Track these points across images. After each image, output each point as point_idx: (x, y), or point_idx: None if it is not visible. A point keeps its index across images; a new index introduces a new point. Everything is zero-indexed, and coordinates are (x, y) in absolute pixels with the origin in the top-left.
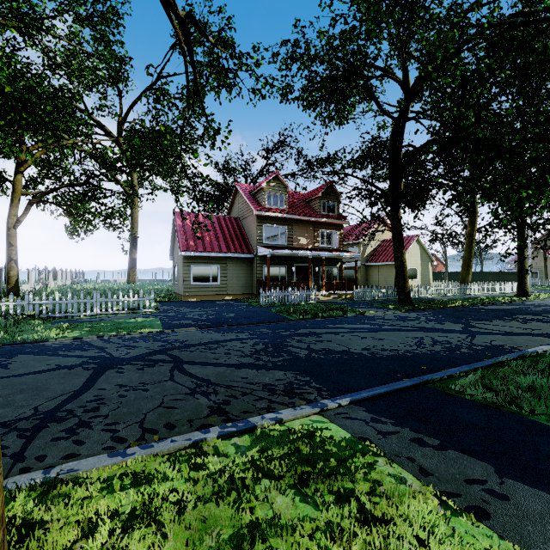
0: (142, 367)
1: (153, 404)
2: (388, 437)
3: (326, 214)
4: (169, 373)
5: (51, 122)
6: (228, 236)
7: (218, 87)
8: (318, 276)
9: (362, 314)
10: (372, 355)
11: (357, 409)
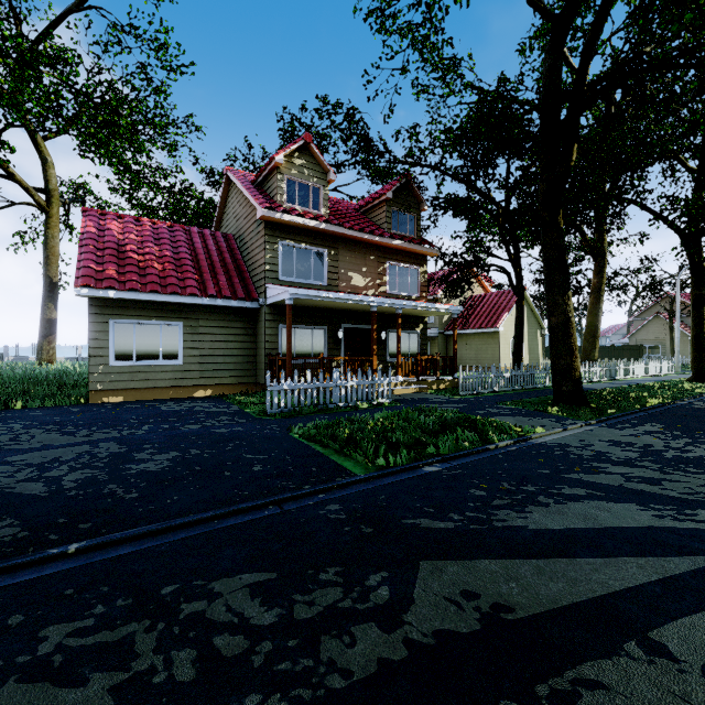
0: None
1: None
2: None
3: (400, 234)
4: None
5: None
6: (204, 264)
7: None
8: (385, 348)
9: (525, 439)
10: None
11: None
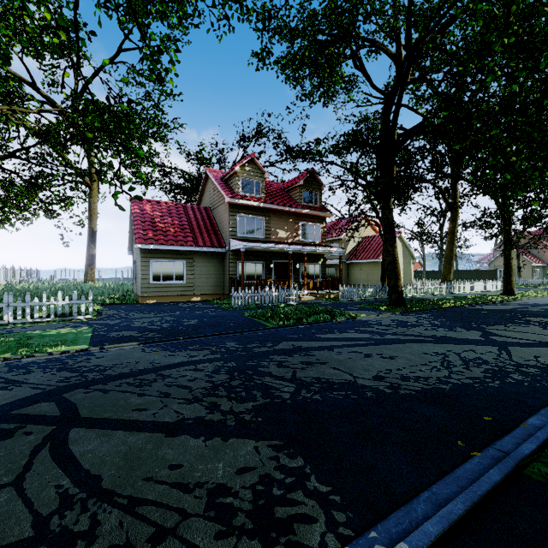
0: None
1: None
2: None
3: (308, 205)
4: (27, 457)
5: None
6: (195, 227)
7: (164, 0)
8: (299, 273)
9: (353, 319)
10: (393, 391)
11: None
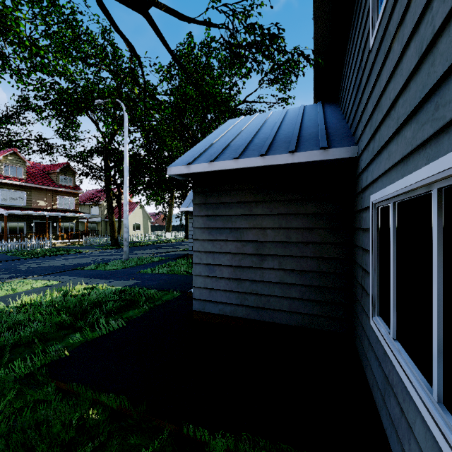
0: None
1: None
2: (45, 278)
3: (64, 185)
4: None
5: None
6: None
7: None
8: (56, 229)
9: (80, 252)
10: (64, 265)
11: (40, 276)
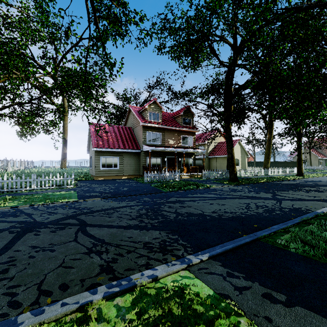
0: (55, 230)
1: (55, 264)
2: (244, 293)
3: (186, 125)
4: (74, 234)
5: (2, 60)
6: (124, 139)
7: (115, 36)
8: (180, 164)
9: (208, 188)
10: (219, 216)
11: (215, 264)
